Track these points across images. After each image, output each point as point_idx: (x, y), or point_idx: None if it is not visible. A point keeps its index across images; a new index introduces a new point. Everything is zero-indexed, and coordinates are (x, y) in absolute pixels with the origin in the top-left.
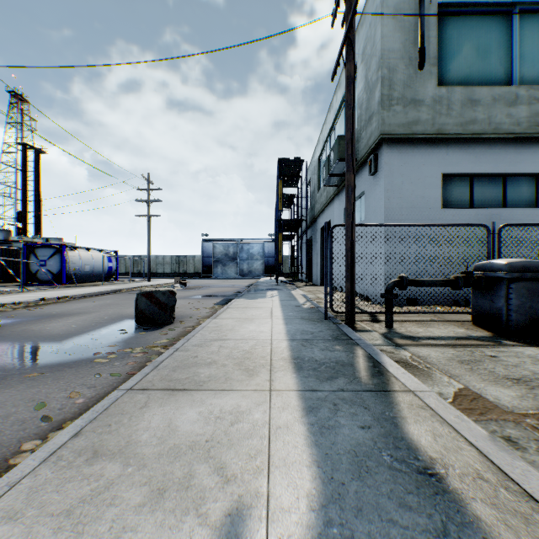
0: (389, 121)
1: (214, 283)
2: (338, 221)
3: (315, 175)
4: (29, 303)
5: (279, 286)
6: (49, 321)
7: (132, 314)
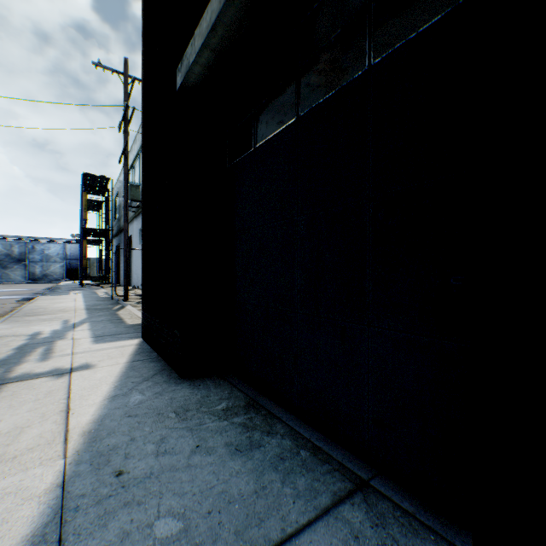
0: None
1: None
2: (137, 237)
3: (122, 193)
4: None
5: (84, 288)
6: None
7: None
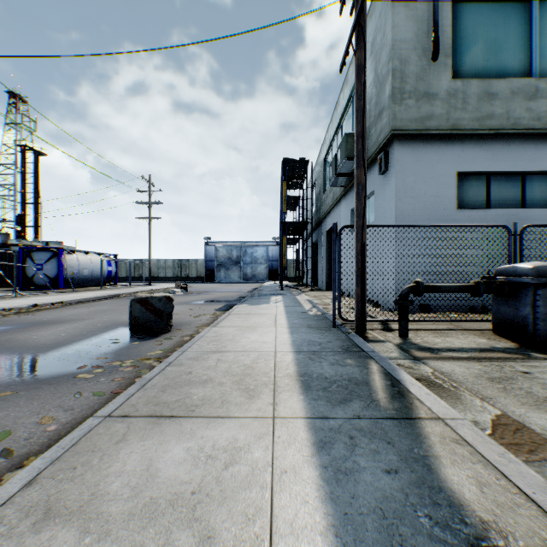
0: (401, 116)
1: (216, 287)
2: (346, 223)
3: (321, 176)
4: (20, 309)
5: (283, 291)
6: (38, 329)
7: (128, 321)
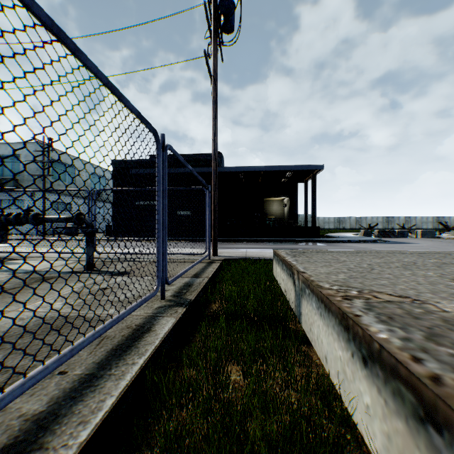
0: (42, 186)
1: None
2: None
3: None
4: None
5: None
6: None
7: None
